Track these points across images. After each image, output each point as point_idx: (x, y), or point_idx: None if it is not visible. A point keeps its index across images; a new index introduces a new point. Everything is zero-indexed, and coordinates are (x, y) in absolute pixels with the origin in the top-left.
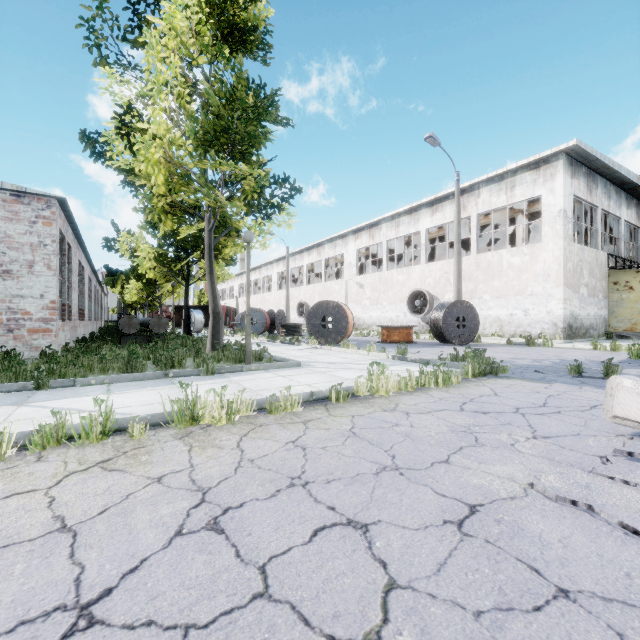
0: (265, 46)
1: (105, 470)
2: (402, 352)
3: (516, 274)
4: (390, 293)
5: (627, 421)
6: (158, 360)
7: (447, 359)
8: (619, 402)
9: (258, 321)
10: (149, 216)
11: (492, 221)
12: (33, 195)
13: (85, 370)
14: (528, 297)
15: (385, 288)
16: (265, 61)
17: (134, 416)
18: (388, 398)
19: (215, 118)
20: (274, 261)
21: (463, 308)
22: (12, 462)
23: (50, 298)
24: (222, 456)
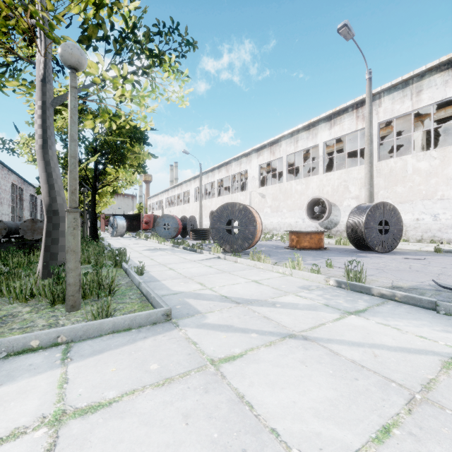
0: None
1: None
2: (356, 276)
3: (423, 179)
4: (289, 201)
5: None
6: None
7: (428, 287)
8: None
9: (171, 226)
10: None
11: (394, 128)
12: None
13: None
14: (438, 201)
15: (285, 197)
16: None
17: None
18: None
19: None
20: (192, 179)
21: (386, 211)
22: None
23: None
24: None
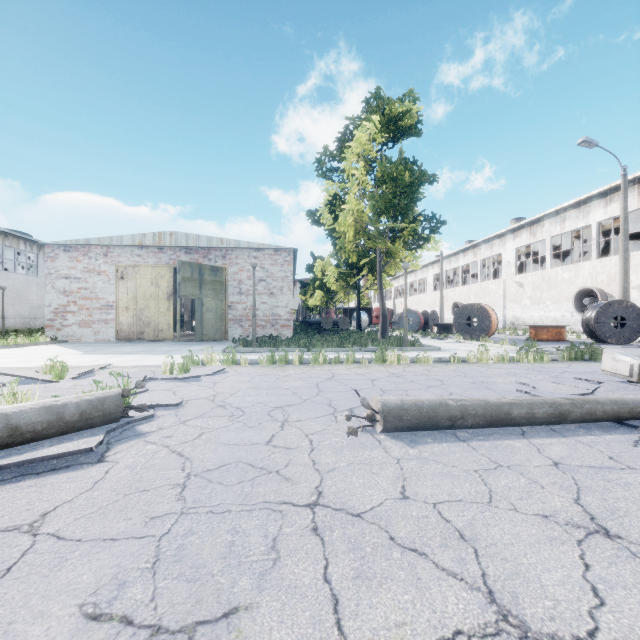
0: (417, 134)
1: (359, 368)
2: (528, 345)
3: None
4: (554, 292)
5: (607, 372)
6: (354, 342)
7: None
8: (603, 362)
9: (413, 321)
10: (343, 255)
11: None
12: (282, 249)
13: (322, 345)
14: None
15: (548, 287)
16: (417, 135)
17: (360, 358)
18: (486, 364)
19: (384, 193)
20: (429, 264)
21: (622, 308)
22: (329, 365)
23: (290, 307)
24: (397, 369)
